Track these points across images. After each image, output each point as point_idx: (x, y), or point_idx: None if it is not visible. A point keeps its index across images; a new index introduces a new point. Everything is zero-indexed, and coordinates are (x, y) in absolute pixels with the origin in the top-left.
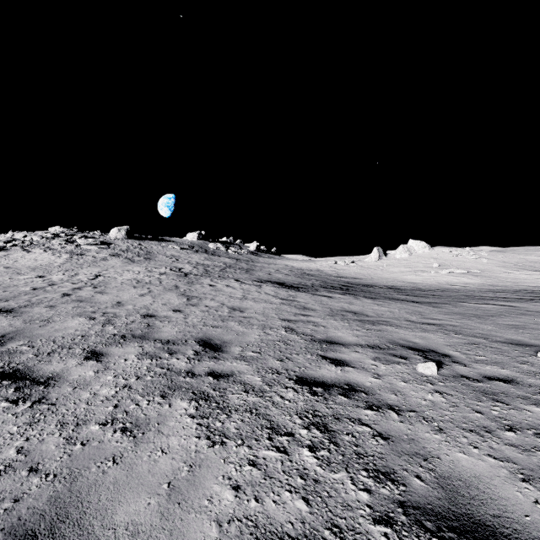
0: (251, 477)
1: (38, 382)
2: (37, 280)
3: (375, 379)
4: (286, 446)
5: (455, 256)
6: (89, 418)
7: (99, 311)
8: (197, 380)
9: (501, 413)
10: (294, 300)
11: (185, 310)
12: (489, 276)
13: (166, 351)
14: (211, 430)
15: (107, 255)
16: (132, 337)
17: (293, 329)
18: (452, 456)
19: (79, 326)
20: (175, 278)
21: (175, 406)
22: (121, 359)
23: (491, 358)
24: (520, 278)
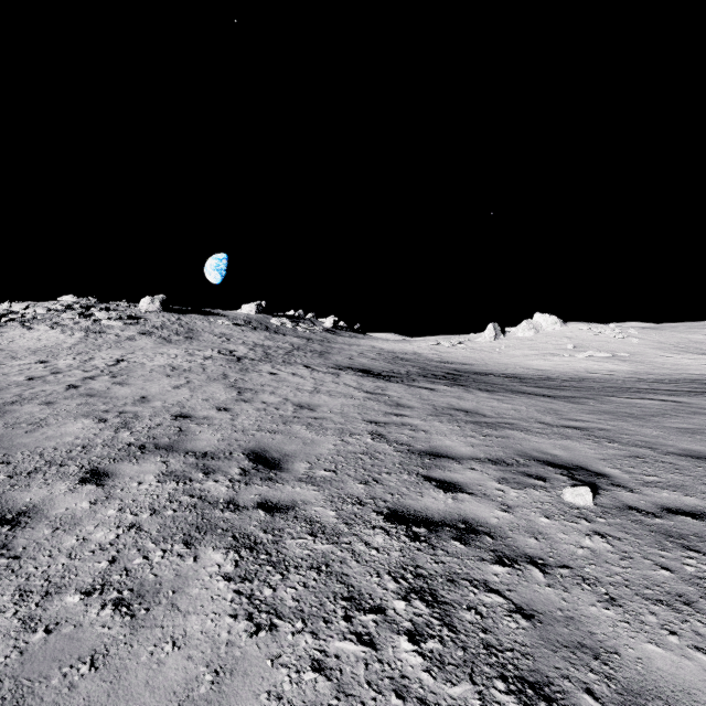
0: (314, 694)
1: (2, 520)
2: (37, 367)
3: (504, 512)
4: (373, 633)
5: (595, 335)
6: (67, 581)
7: (115, 410)
8: (241, 516)
9: (700, 571)
10: (384, 394)
11: (233, 409)
12: (641, 361)
13: (200, 469)
14: (255, 603)
15: (135, 333)
16: (154, 448)
17: (382, 435)
18: (638, 649)
19: (82, 432)
20: (225, 364)
21: (203, 559)
22: (134, 481)
23: (666, 478)
24: (682, 363)
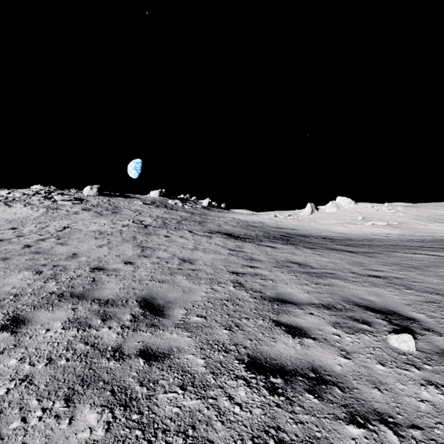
0: None
1: None
2: (8, 232)
3: (345, 359)
4: None
5: (376, 211)
6: None
7: (51, 264)
8: (123, 366)
9: None
10: (241, 251)
11: (136, 262)
12: (407, 227)
13: (100, 316)
14: None
15: (79, 209)
16: (69, 297)
17: (241, 284)
18: None
19: (19, 283)
20: (135, 230)
21: (77, 422)
22: (43, 328)
23: None
24: (433, 229)
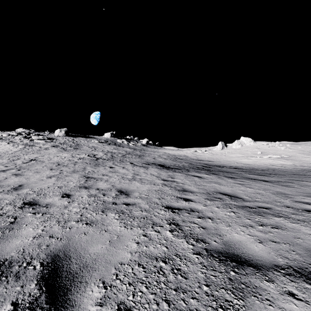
0: None
1: None
2: None
3: None
4: None
5: (270, 147)
6: None
7: None
8: None
9: None
10: (173, 181)
11: (73, 195)
12: (296, 159)
13: None
14: None
15: (49, 146)
16: None
17: (178, 226)
18: None
19: None
20: (88, 162)
21: None
22: None
23: None
24: None
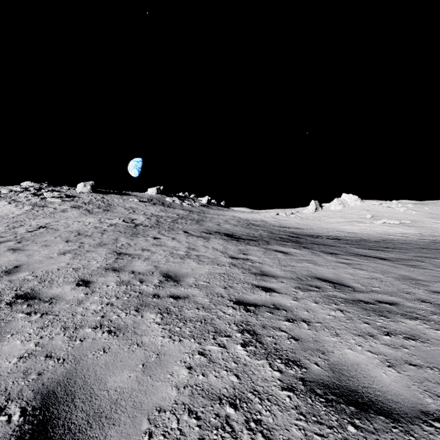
0: None
1: None
2: None
3: None
4: None
5: (385, 208)
6: None
7: None
8: None
9: None
10: (247, 259)
11: (95, 282)
12: (422, 226)
13: None
14: None
15: (68, 207)
16: None
17: (256, 335)
18: None
19: None
20: (122, 230)
21: None
22: None
23: None
24: None
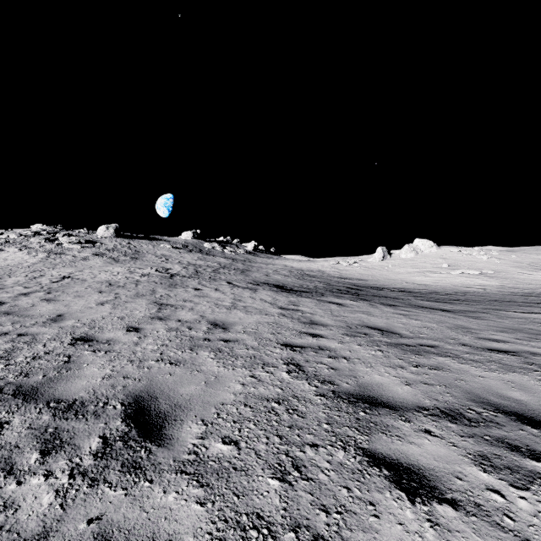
0: None
1: None
2: None
3: None
4: None
5: (464, 256)
6: None
7: (16, 332)
8: None
9: None
10: (297, 310)
11: (144, 329)
12: (505, 277)
13: (43, 441)
14: None
15: (90, 254)
16: (9, 395)
17: (299, 366)
18: None
19: None
20: (157, 281)
21: None
22: None
23: None
24: (539, 279)
